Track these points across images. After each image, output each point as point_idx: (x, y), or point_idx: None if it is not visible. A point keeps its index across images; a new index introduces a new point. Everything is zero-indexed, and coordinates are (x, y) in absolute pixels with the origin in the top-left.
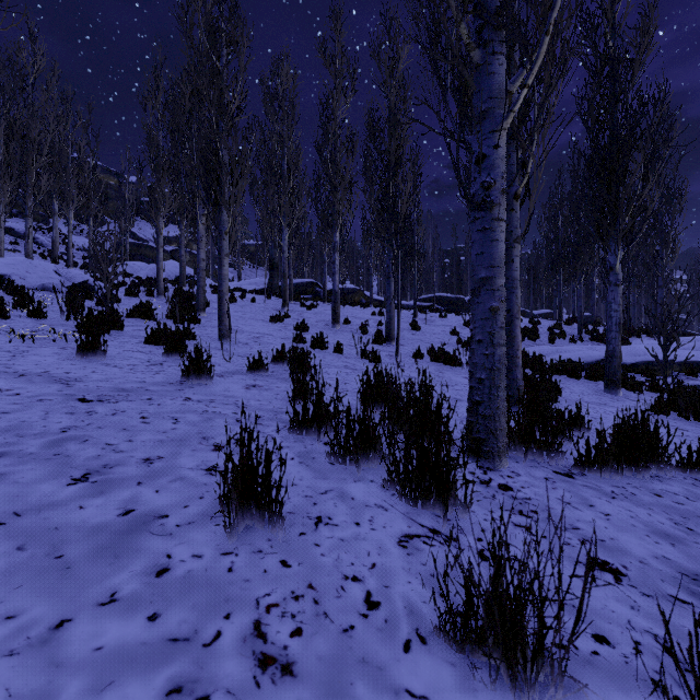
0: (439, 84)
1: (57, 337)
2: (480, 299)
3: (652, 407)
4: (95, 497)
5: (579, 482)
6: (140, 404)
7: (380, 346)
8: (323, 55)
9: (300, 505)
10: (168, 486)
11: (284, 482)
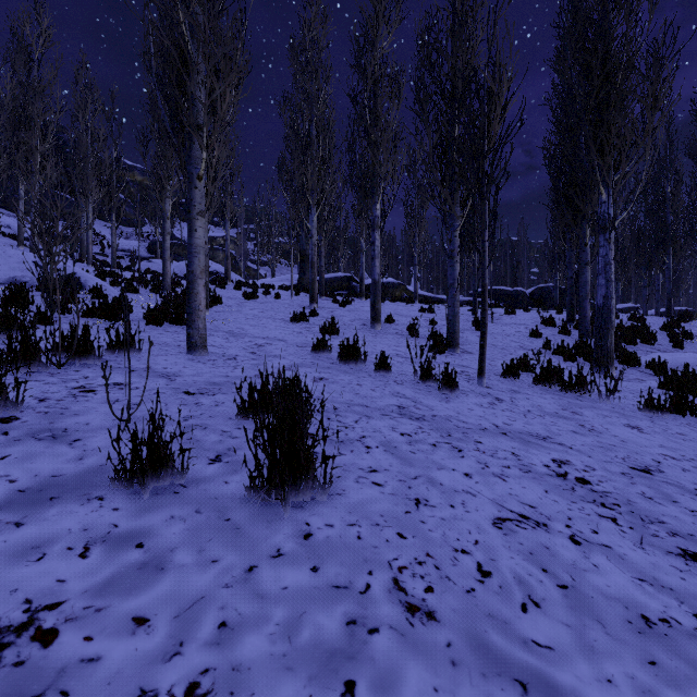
0: None
1: None
2: None
3: None
4: None
5: None
6: None
7: (441, 355)
8: None
9: None
10: None
11: None
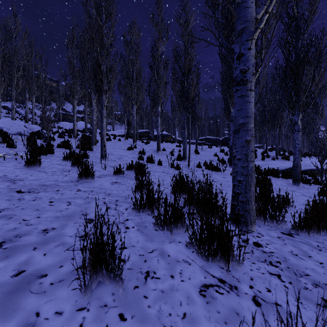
0: (215, 17)
1: (18, 157)
2: (240, 135)
3: (319, 192)
4: (1, 260)
5: (297, 240)
6: (51, 193)
7: (180, 161)
8: (152, 21)
9: (135, 262)
10: (53, 250)
11: (127, 245)
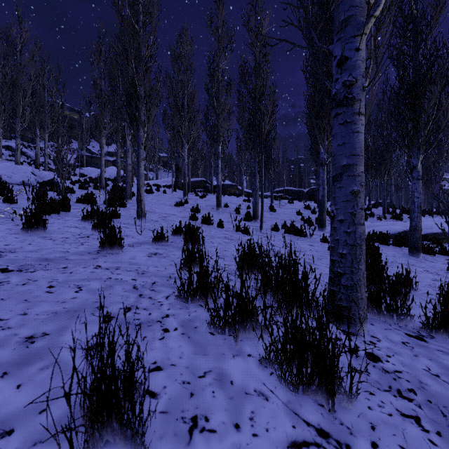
0: (303, 4)
1: (17, 216)
2: (342, 183)
3: (448, 267)
4: None
5: (433, 347)
6: (54, 272)
7: (249, 222)
8: (210, 27)
9: (175, 398)
10: (36, 376)
11: (163, 362)
